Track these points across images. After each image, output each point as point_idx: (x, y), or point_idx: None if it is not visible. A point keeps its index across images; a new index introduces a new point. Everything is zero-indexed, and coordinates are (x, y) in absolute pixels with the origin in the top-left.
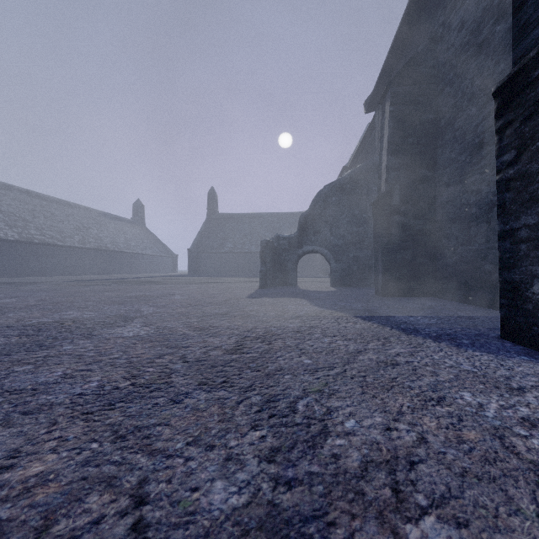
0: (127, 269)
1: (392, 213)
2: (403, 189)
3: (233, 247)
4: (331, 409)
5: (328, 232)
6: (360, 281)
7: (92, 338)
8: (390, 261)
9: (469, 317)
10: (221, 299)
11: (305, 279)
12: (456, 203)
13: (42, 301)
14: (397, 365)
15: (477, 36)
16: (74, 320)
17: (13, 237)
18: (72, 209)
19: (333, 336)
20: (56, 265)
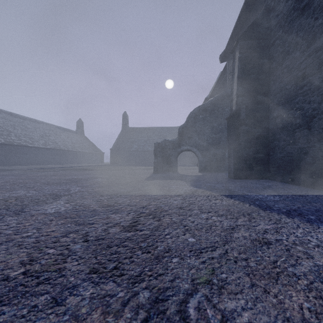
0: (73, 161)
1: (240, 124)
2: (247, 108)
3: (138, 147)
4: (226, 316)
5: (197, 137)
6: (217, 169)
7: (20, 214)
8: (239, 156)
9: (301, 195)
10: (127, 181)
11: (182, 167)
12: (284, 117)
13: (6, 182)
14: (270, 243)
15: (300, 3)
16: (17, 198)
17: (1, 141)
18: (38, 124)
19: (208, 212)
20: (28, 159)
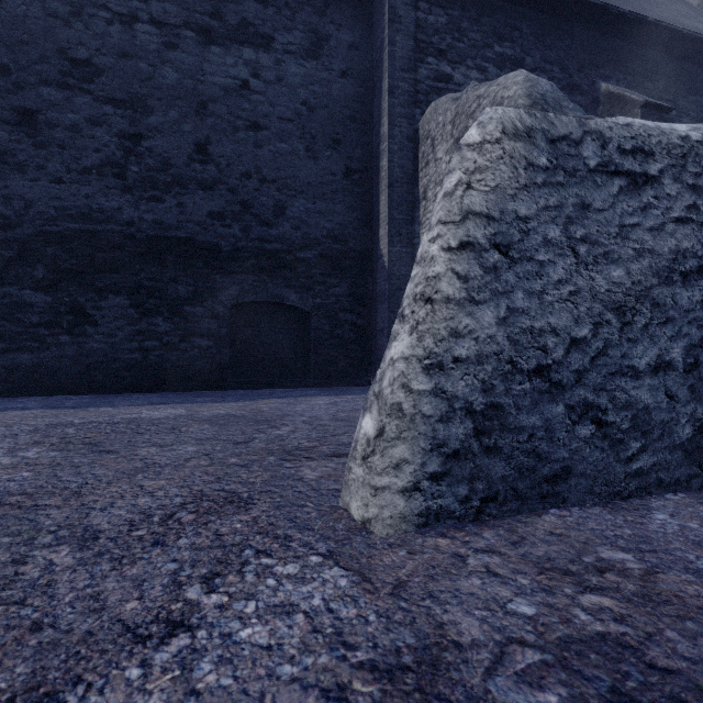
0: None
1: None
2: None
3: None
4: None
5: None
6: None
7: None
8: None
9: None
10: None
11: None
12: None
13: None
14: None
15: None
16: None
17: None
18: None
19: None
20: None
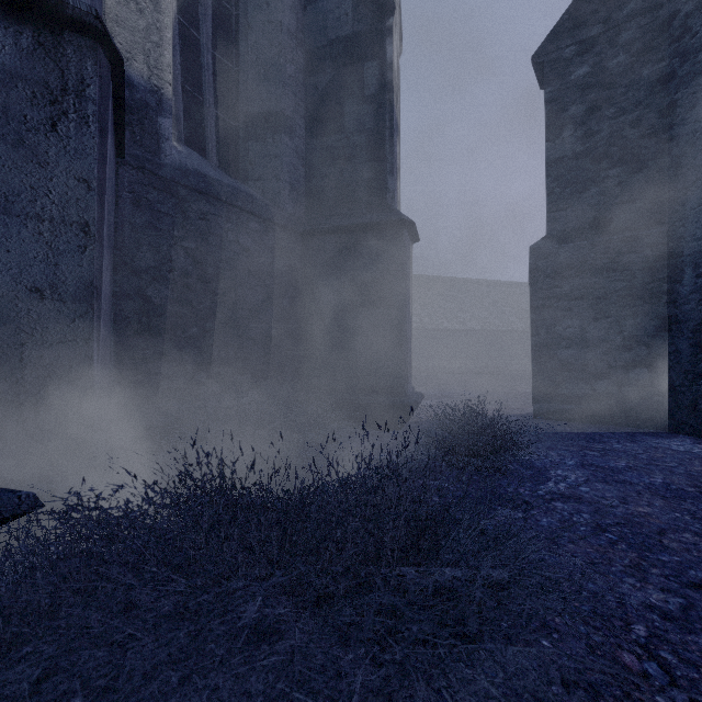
0: None
1: None
2: None
3: None
4: None
5: None
6: None
7: None
8: None
9: None
10: None
11: None
12: None
13: None
14: None
15: None
16: None
17: (521, 328)
18: None
19: None
20: None
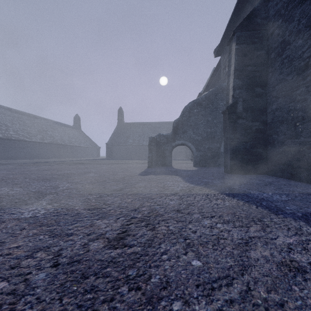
0: (70, 155)
1: (237, 117)
2: (245, 101)
3: (133, 142)
4: None
5: (191, 131)
6: (212, 163)
7: None
8: (235, 150)
9: (309, 193)
10: (120, 176)
11: (176, 161)
12: (284, 109)
13: None
14: (305, 271)
15: None
16: None
17: None
18: (36, 119)
19: (211, 217)
20: (25, 153)
